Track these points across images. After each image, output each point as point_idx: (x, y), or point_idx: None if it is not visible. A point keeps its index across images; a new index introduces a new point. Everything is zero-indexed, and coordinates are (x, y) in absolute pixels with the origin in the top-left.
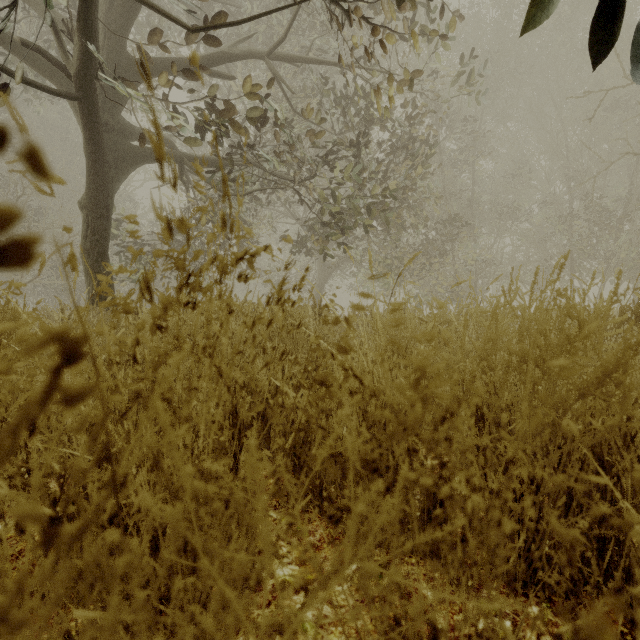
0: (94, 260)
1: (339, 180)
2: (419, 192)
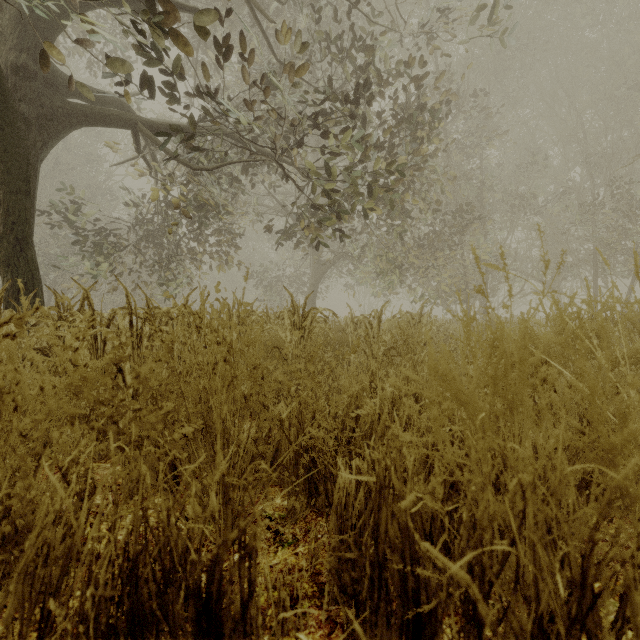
0: (10, 249)
1: (333, 150)
2: (428, 174)
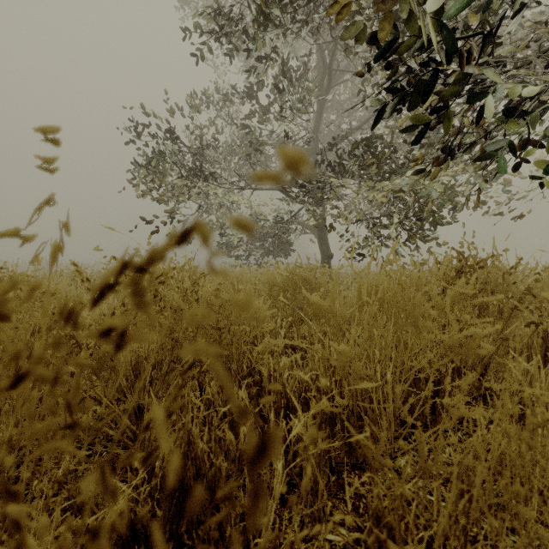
0: None
1: None
2: None
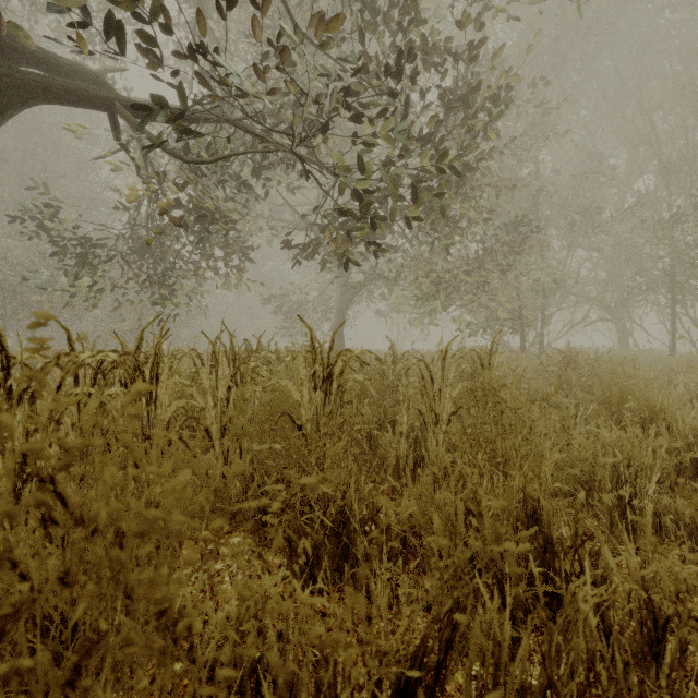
0: None
1: (368, 138)
2: (481, 177)
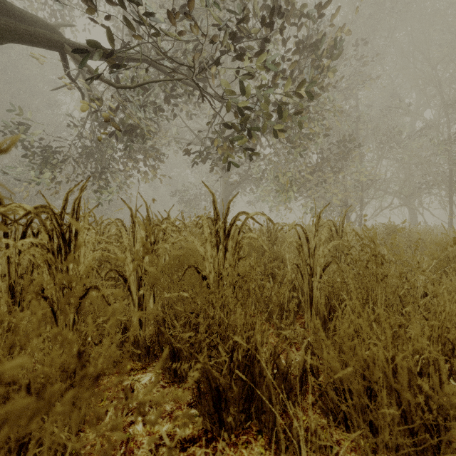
0: None
1: (247, 70)
2: (323, 105)
